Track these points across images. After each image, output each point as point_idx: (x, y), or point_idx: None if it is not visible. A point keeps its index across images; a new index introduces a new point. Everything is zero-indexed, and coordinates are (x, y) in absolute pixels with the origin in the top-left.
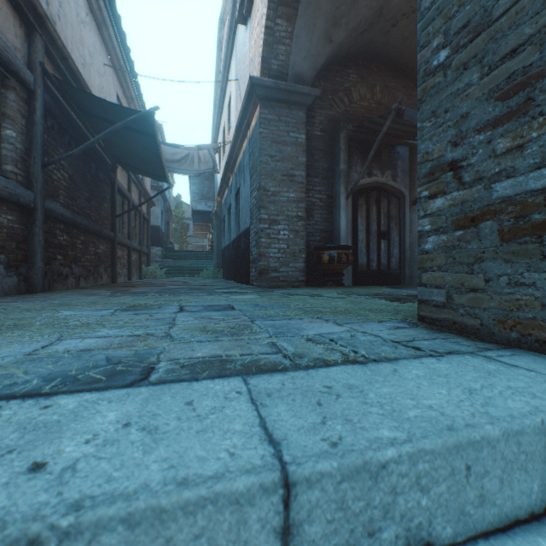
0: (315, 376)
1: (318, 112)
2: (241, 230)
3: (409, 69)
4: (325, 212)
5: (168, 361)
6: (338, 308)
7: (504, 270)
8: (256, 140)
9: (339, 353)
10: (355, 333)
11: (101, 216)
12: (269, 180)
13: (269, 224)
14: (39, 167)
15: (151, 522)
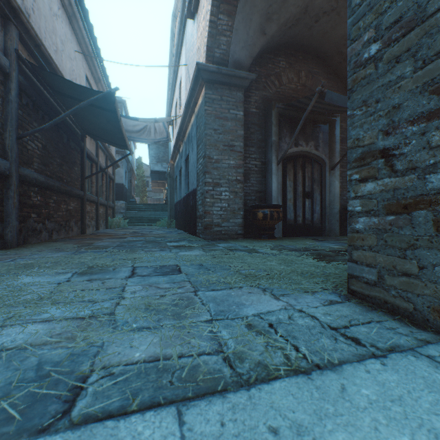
0: (258, 404)
1: (254, 92)
2: (189, 190)
3: (328, 57)
4: (259, 176)
5: (101, 370)
6: (273, 271)
7: None
8: (202, 116)
9: (281, 352)
10: (292, 312)
11: (71, 178)
12: (212, 149)
13: (212, 187)
14: (14, 139)
15: None
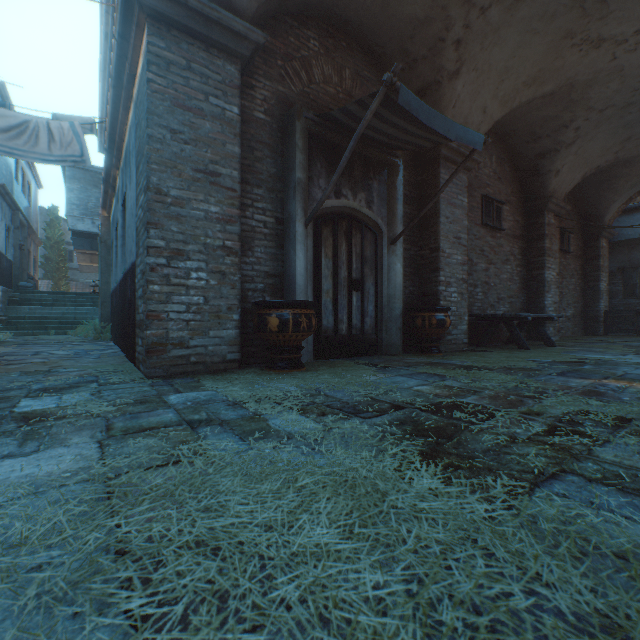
0: None
1: (262, 81)
2: (127, 266)
3: (387, 57)
4: (273, 245)
5: None
6: None
7: None
8: (143, 96)
9: None
10: None
11: None
12: (167, 174)
13: (167, 258)
14: None
15: None
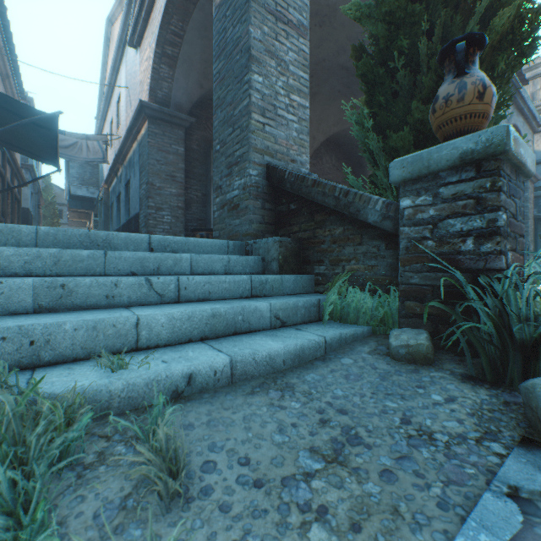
0: None
1: (195, 131)
2: (131, 215)
3: None
4: (201, 206)
5: None
6: None
7: (228, 221)
8: (145, 146)
9: None
10: None
11: None
12: (156, 178)
13: (156, 210)
14: None
15: (129, 236)
